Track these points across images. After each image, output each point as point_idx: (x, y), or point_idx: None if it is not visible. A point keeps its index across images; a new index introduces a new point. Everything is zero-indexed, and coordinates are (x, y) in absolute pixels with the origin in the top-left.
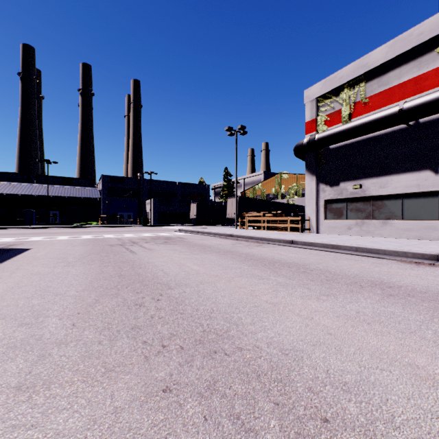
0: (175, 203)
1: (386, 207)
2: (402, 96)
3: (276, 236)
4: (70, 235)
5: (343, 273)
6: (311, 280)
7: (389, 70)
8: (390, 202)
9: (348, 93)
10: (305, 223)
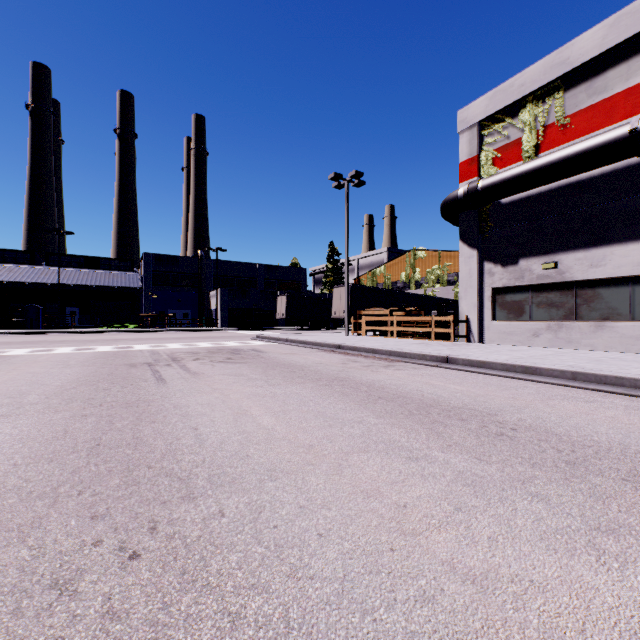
0: (254, 295)
1: (602, 299)
2: (631, 110)
3: (416, 349)
4: (80, 346)
5: (588, 438)
6: (531, 463)
7: (608, 67)
8: (609, 290)
9: (533, 111)
10: (460, 326)
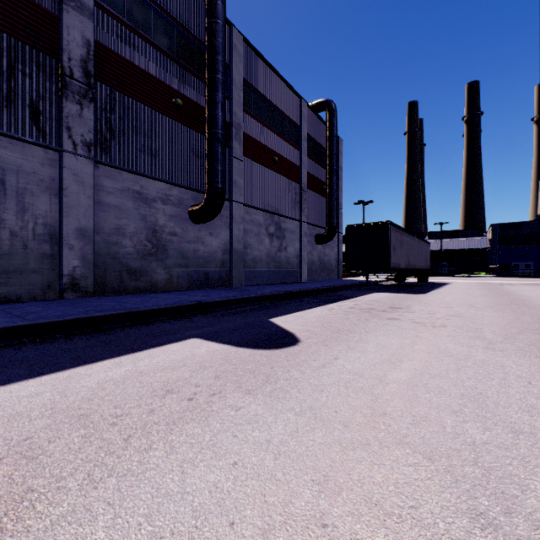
0: None
1: None
2: None
3: None
4: (464, 280)
5: None
6: None
7: None
8: None
9: None
10: None
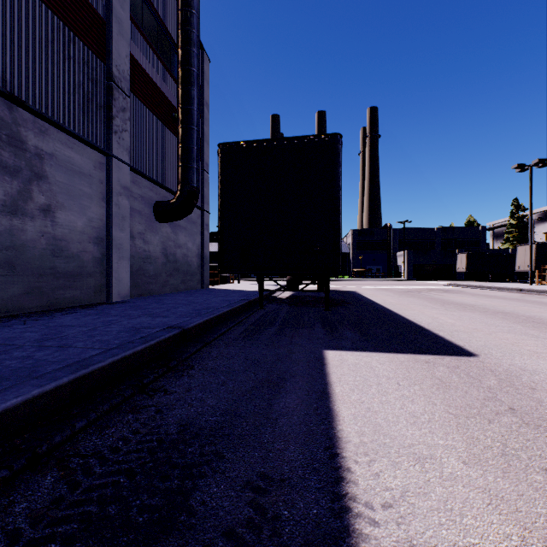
0: (434, 254)
1: None
2: None
3: None
4: (352, 285)
5: None
6: None
7: None
8: None
9: None
10: None
